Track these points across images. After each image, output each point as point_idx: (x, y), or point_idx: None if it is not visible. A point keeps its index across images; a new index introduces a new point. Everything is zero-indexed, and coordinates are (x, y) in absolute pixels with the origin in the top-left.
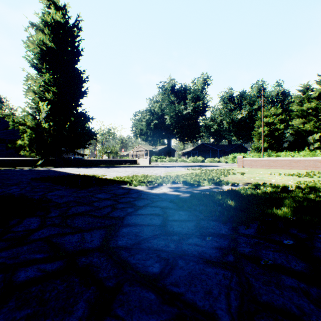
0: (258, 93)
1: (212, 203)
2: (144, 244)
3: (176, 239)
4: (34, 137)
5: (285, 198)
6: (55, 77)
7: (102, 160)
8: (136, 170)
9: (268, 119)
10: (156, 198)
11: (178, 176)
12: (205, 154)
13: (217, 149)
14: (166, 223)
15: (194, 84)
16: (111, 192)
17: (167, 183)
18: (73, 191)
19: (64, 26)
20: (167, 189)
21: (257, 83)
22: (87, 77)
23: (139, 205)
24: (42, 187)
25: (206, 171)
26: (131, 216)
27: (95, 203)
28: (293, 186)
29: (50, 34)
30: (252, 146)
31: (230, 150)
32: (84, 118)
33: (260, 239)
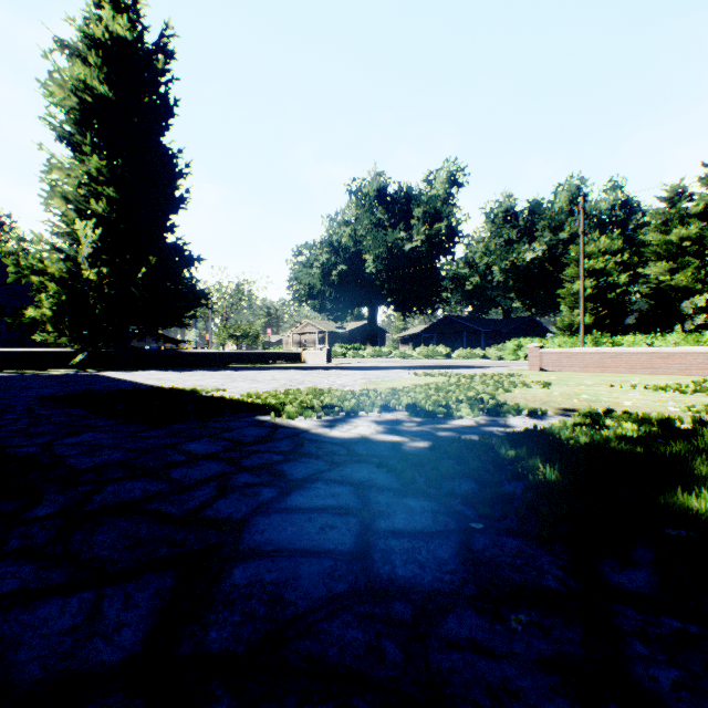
0: (571, 204)
1: (497, 474)
2: (294, 642)
3: (406, 618)
4: (66, 300)
5: (690, 456)
6: (114, 165)
7: (221, 353)
8: (298, 376)
9: (594, 261)
10: (341, 453)
11: (396, 393)
12: (454, 340)
13: (479, 328)
14: (369, 546)
15: (428, 183)
16: (226, 435)
17: (370, 411)
18: (132, 432)
19: (135, 49)
20: (369, 426)
21: (568, 182)
22: (187, 167)
23: (295, 478)
24: (57, 421)
25: (461, 380)
26: (267, 518)
27: (174, 471)
28: (683, 419)
29: (102, 67)
30: (558, 322)
31: (508, 332)
32: (179, 259)
33: (685, 620)
